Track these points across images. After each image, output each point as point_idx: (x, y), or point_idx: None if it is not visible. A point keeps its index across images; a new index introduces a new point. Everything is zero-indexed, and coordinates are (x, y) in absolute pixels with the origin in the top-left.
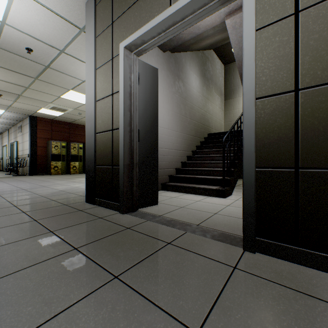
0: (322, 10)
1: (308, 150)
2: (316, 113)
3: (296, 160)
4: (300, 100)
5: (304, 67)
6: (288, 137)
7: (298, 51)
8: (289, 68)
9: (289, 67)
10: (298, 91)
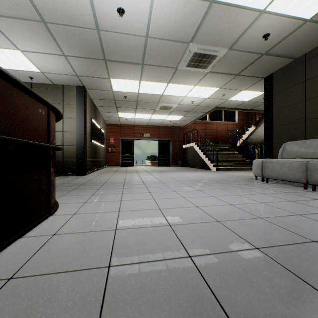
0: (67, 133)
1: (65, 156)
2: (66, 150)
3: (63, 158)
4: (64, 147)
5: (64, 142)
6: (62, 154)
7: (63, 139)
8: (62, 141)
9: (62, 141)
10: (63, 146)
